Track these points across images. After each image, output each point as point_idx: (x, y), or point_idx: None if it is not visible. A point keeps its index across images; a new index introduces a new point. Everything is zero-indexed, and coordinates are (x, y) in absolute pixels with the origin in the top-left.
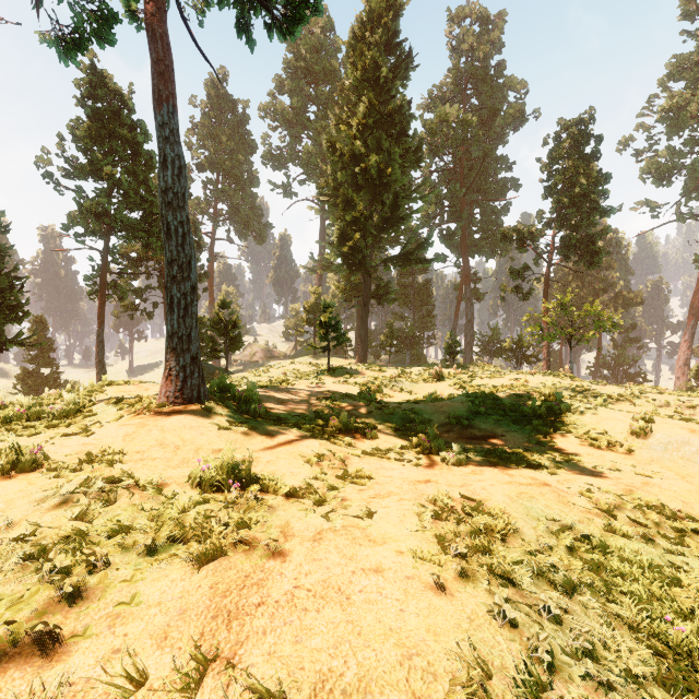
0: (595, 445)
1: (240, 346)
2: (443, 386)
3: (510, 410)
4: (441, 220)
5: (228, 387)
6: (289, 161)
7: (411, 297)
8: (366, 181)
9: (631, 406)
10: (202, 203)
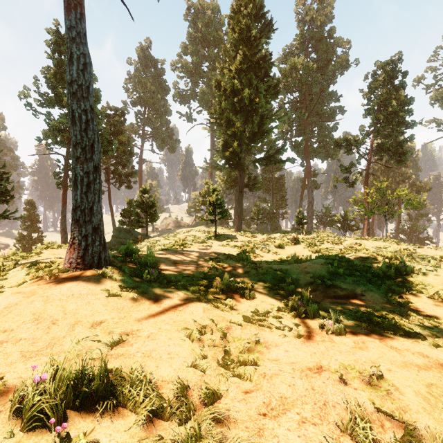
0: None
1: (156, 219)
2: (300, 248)
3: (363, 271)
4: (291, 135)
5: (133, 251)
6: (191, 98)
7: (271, 187)
8: (241, 108)
9: None
10: (135, 127)
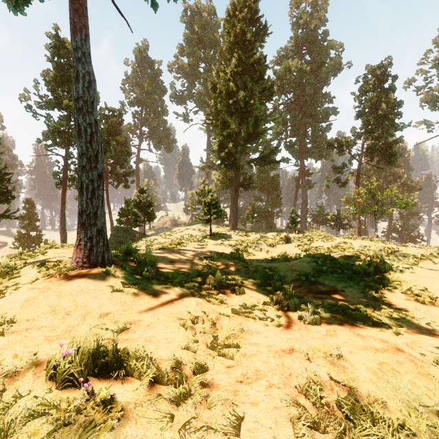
0: (420, 300)
1: (153, 218)
2: (290, 246)
3: (345, 268)
4: (286, 135)
5: (133, 250)
6: (187, 99)
7: (266, 186)
8: (236, 109)
9: (432, 264)
10: (132, 127)
